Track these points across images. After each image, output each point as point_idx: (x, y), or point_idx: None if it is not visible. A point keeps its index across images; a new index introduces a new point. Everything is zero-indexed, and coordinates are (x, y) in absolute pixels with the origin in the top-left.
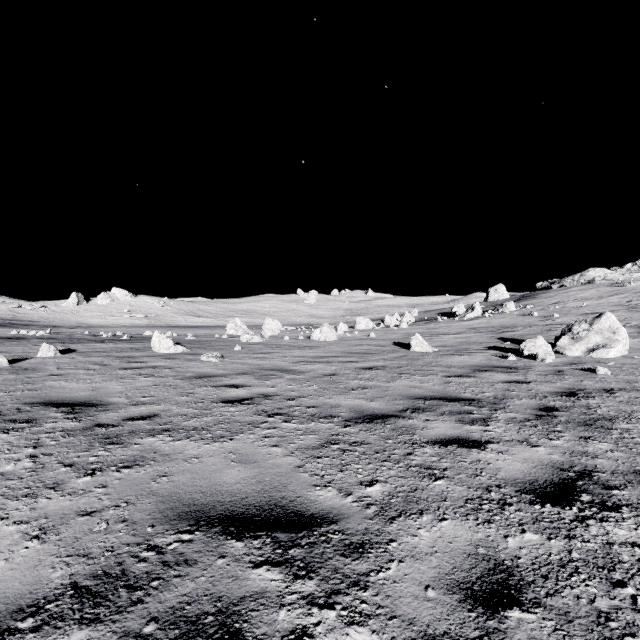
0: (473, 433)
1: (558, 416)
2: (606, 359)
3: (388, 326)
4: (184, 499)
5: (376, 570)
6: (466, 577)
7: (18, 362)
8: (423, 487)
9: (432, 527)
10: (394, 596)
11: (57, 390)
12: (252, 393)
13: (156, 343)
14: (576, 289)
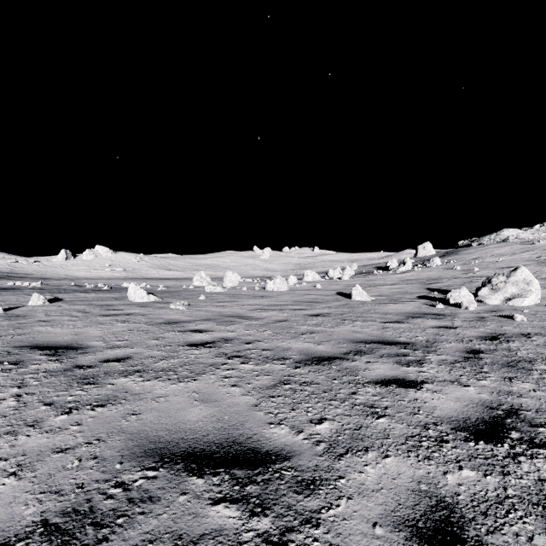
0: (409, 374)
1: (484, 358)
2: (521, 307)
3: (332, 278)
4: (151, 436)
5: (327, 507)
6: (411, 514)
7: (11, 310)
8: (367, 425)
9: (377, 464)
10: (344, 534)
11: (43, 335)
12: (214, 337)
13: (132, 293)
14: (493, 246)
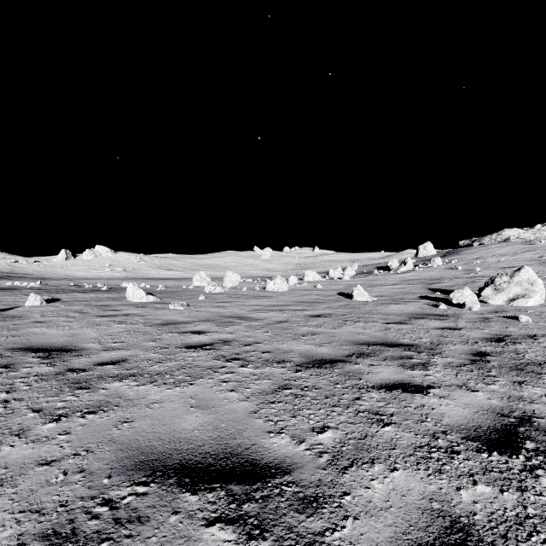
0: (415, 378)
1: (491, 361)
2: (526, 307)
3: (332, 278)
4: (143, 447)
5: (331, 529)
6: (423, 537)
7: (7, 310)
8: (372, 434)
9: (384, 478)
10: None
11: (38, 336)
12: (213, 339)
13: (130, 293)
14: (494, 246)
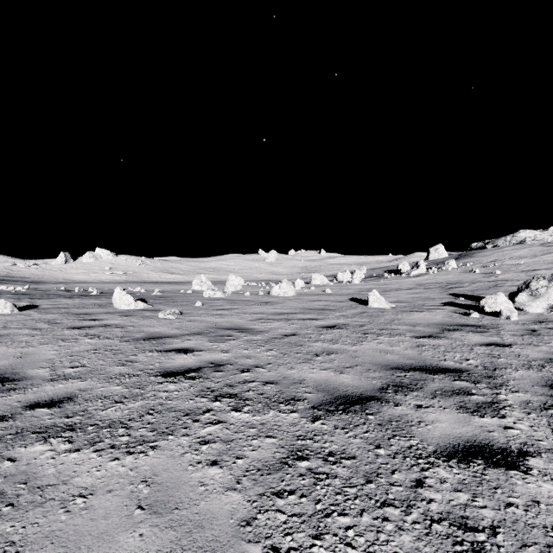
0: (492, 433)
1: None
2: None
3: (341, 282)
4: None
5: None
6: None
7: None
8: None
9: None
10: None
11: None
12: (201, 361)
13: (117, 299)
14: (510, 249)
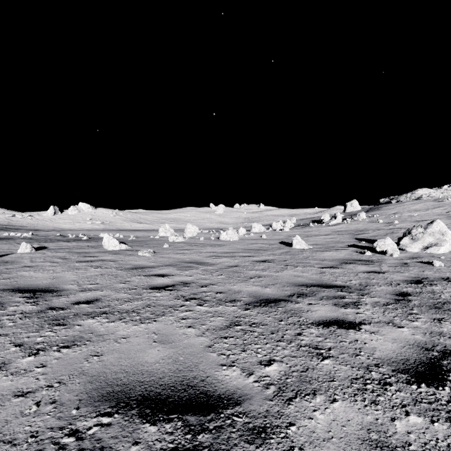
0: (348, 315)
1: (412, 300)
2: (438, 254)
3: (275, 230)
4: (109, 379)
5: None
6: None
7: (2, 256)
8: (313, 366)
9: (325, 409)
10: None
11: (26, 279)
12: (174, 281)
13: (106, 242)
14: (409, 203)
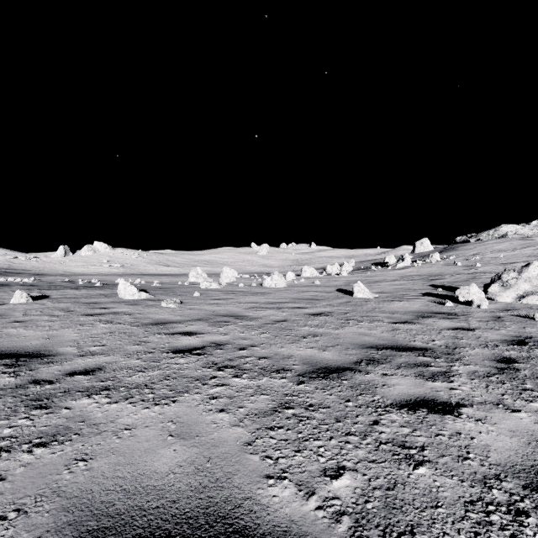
0: (439, 392)
1: (520, 369)
2: (537, 305)
3: (330, 274)
4: (96, 503)
5: None
6: None
7: None
8: (404, 480)
9: None
10: None
11: (11, 338)
12: (204, 341)
13: (122, 290)
14: (492, 242)
